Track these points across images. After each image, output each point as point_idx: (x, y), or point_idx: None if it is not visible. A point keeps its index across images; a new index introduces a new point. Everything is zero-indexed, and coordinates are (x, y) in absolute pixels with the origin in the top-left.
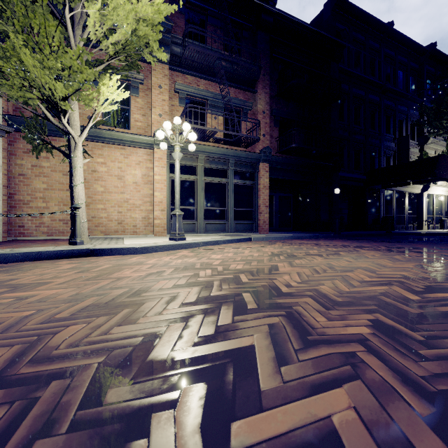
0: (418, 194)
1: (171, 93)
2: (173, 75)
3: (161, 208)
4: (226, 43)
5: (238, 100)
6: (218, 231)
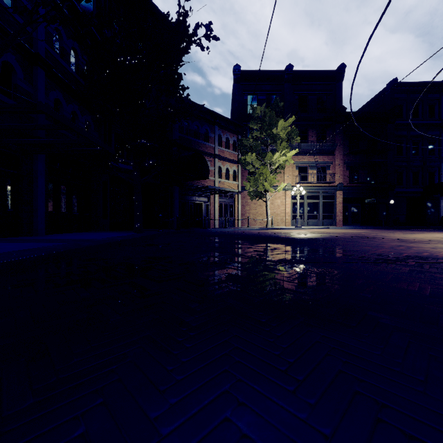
0: None
1: (292, 165)
2: (293, 158)
3: (288, 215)
4: (318, 139)
5: (324, 162)
6: (314, 225)
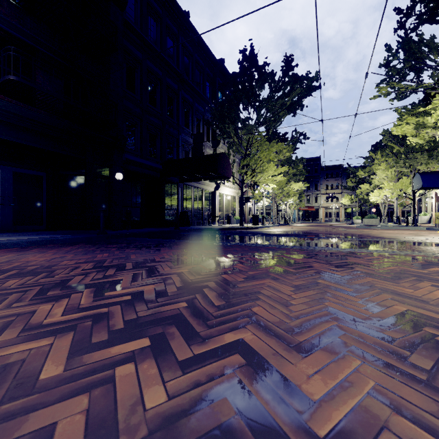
0: (212, 193)
1: None
2: None
3: None
4: None
5: None
6: None
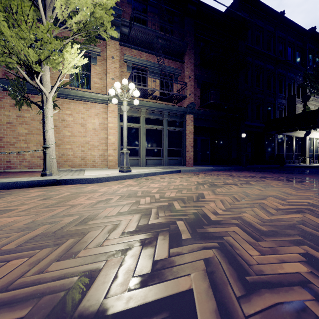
0: (302, 138)
1: (121, 62)
2: (123, 49)
3: (113, 148)
4: (162, 25)
5: (170, 68)
6: (155, 165)
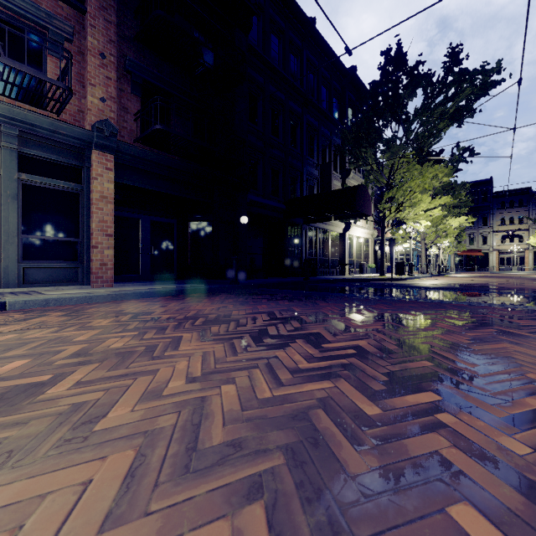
0: (341, 235)
1: None
2: None
3: None
4: None
5: (30, 5)
6: None
